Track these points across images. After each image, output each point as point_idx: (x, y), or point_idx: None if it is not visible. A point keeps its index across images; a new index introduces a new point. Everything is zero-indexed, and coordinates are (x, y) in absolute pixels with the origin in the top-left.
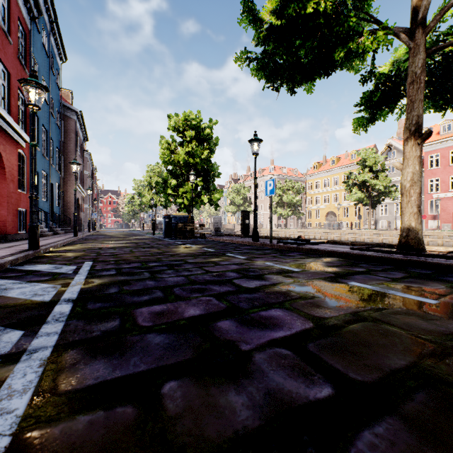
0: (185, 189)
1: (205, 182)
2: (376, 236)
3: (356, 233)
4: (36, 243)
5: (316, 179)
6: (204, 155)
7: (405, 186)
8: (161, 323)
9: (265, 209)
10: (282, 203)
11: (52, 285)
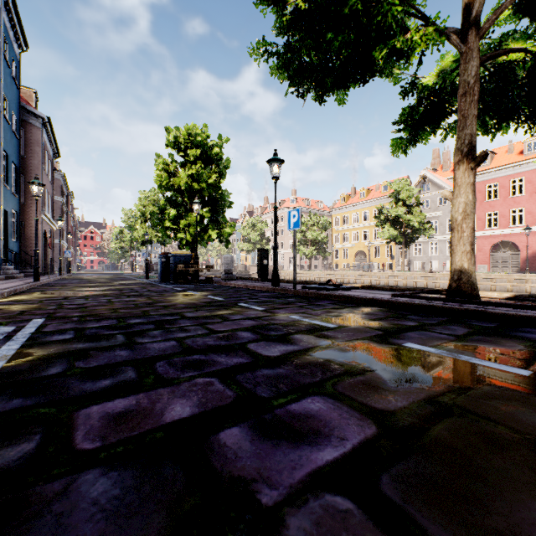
0: (188, 221)
1: (213, 213)
2: (411, 279)
3: (388, 276)
4: None
5: (344, 213)
6: (212, 179)
7: (457, 219)
8: (117, 442)
9: (285, 247)
10: (305, 241)
11: None
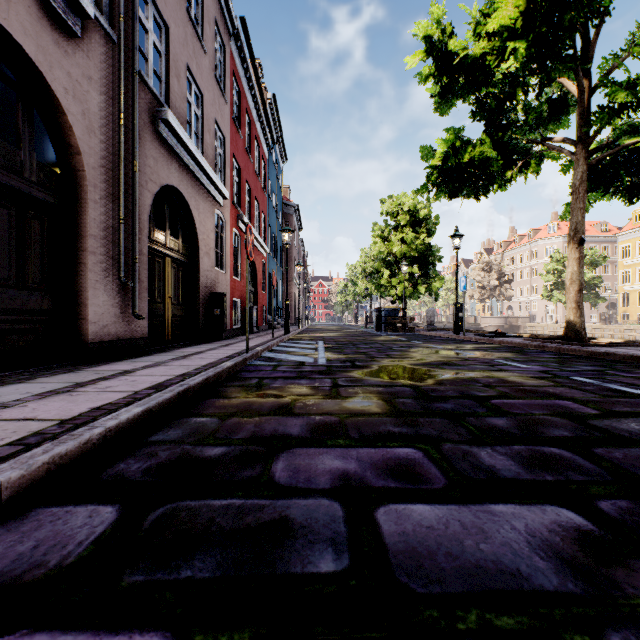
0: (399, 279)
1: (424, 268)
2: None
3: None
4: (288, 330)
5: (639, 238)
6: (420, 239)
7: (566, 284)
8: (352, 351)
9: (539, 292)
10: (562, 283)
11: (312, 345)
